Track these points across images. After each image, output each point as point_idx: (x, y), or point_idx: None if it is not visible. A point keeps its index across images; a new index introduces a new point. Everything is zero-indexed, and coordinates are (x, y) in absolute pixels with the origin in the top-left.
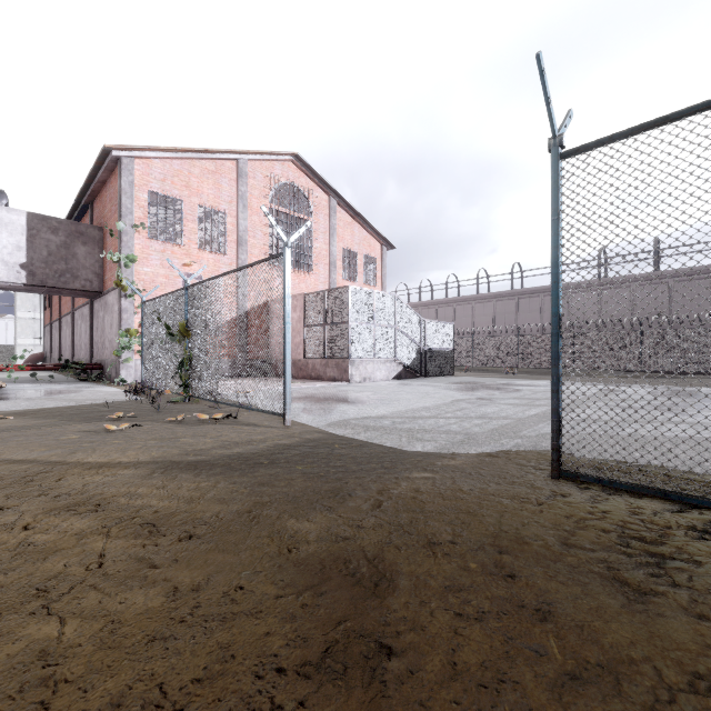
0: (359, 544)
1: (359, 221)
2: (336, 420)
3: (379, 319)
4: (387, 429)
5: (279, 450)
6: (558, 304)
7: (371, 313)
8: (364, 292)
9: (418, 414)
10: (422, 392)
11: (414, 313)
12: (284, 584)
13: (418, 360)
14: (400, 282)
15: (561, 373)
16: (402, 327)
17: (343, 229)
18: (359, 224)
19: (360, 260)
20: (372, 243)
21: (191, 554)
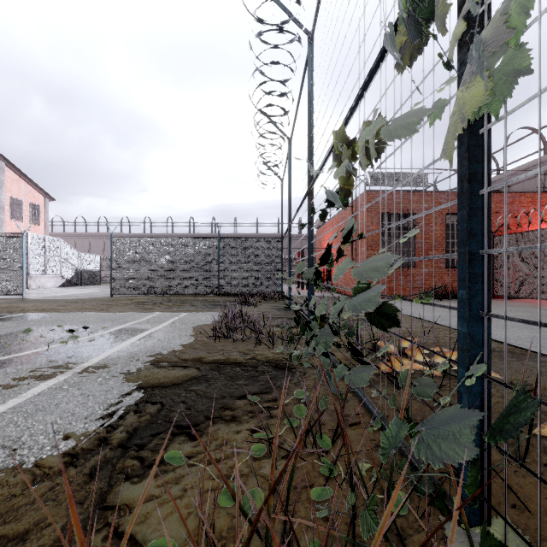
0: (72, 301)
1: (25, 179)
2: (44, 297)
3: (49, 252)
4: (68, 296)
5: (33, 300)
6: (112, 264)
7: (44, 249)
8: (39, 237)
9: (79, 294)
10: (80, 290)
11: (74, 249)
12: (62, 303)
13: (76, 276)
14: (56, 215)
15: (113, 277)
16: (65, 257)
17: (11, 183)
18: (25, 181)
19: (26, 206)
20: (37, 195)
21: (41, 304)
